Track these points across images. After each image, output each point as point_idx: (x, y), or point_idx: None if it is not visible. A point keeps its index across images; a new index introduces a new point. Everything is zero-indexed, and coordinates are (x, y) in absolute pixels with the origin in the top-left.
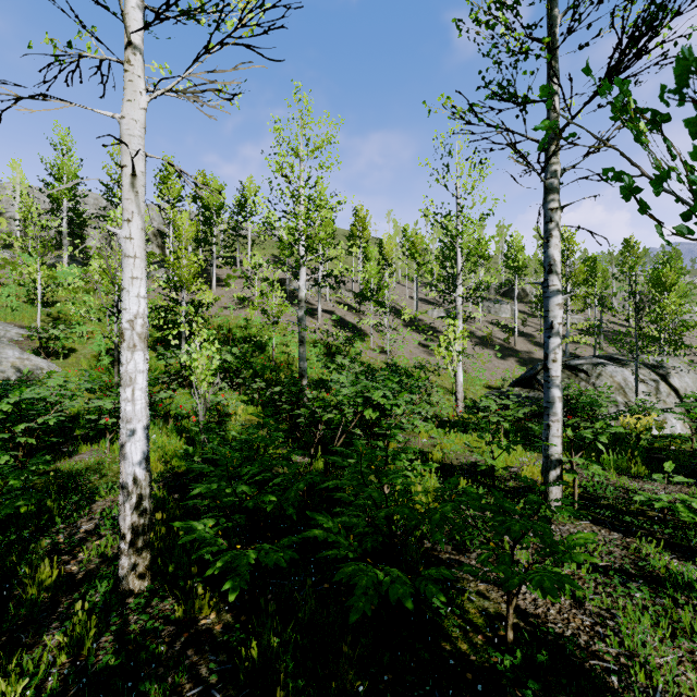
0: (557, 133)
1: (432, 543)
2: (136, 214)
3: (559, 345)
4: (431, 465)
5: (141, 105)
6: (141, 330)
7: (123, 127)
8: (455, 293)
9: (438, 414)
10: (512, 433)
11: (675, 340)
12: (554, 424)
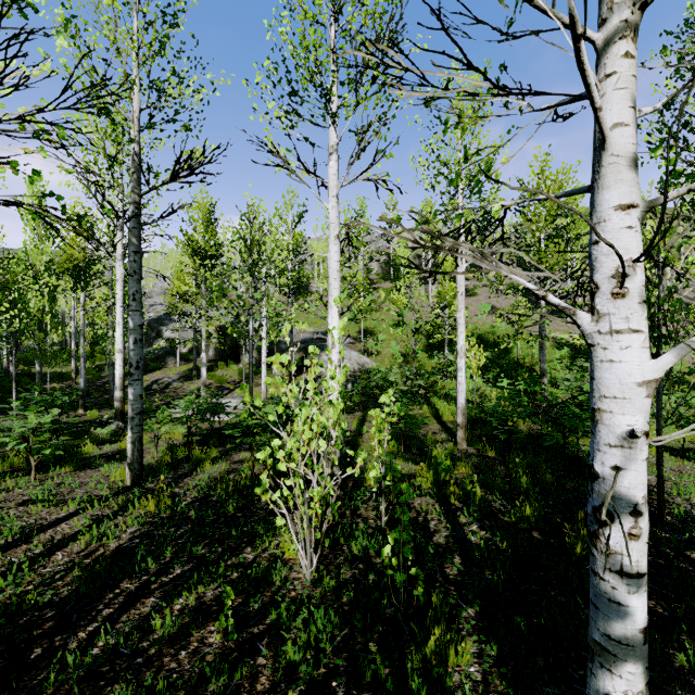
0: None
1: None
2: (462, 308)
3: None
4: None
5: (463, 268)
6: (464, 351)
7: (458, 278)
8: None
9: None
10: None
11: None
12: None
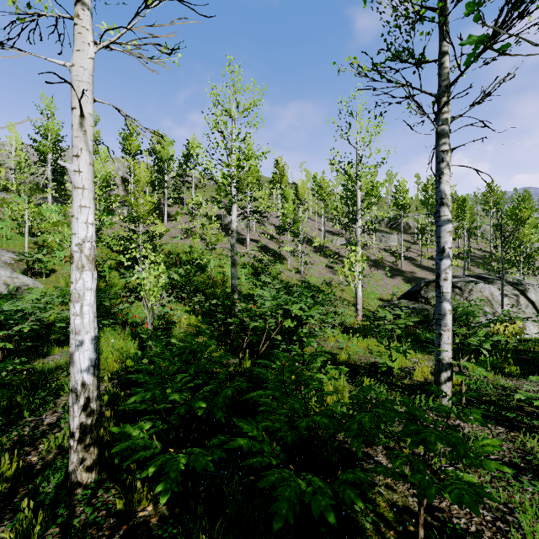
0: (487, 46)
1: (343, 437)
2: (85, 150)
3: (449, 266)
4: (342, 369)
5: (89, 54)
6: (88, 252)
7: (73, 74)
8: (356, 225)
9: (342, 321)
10: (403, 338)
11: (529, 262)
12: (445, 333)
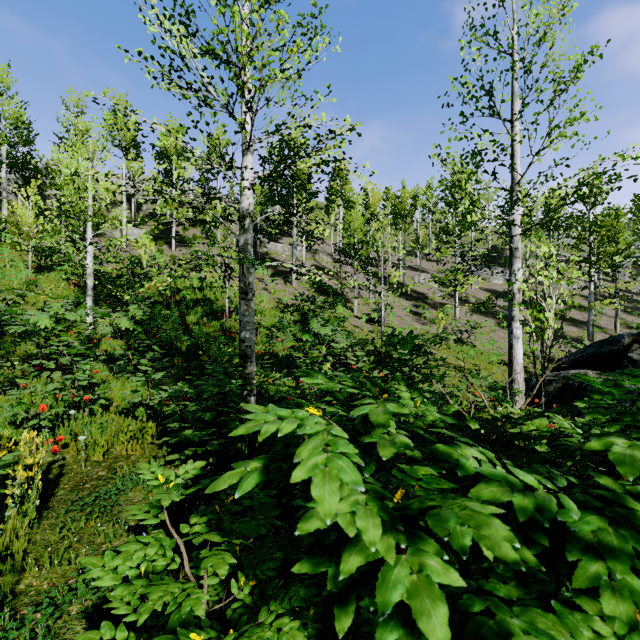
0: None
1: None
2: None
3: None
4: None
5: None
6: None
7: None
8: (510, 215)
9: None
10: None
11: None
12: None
